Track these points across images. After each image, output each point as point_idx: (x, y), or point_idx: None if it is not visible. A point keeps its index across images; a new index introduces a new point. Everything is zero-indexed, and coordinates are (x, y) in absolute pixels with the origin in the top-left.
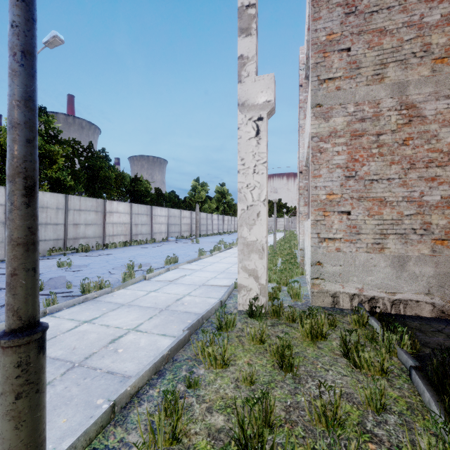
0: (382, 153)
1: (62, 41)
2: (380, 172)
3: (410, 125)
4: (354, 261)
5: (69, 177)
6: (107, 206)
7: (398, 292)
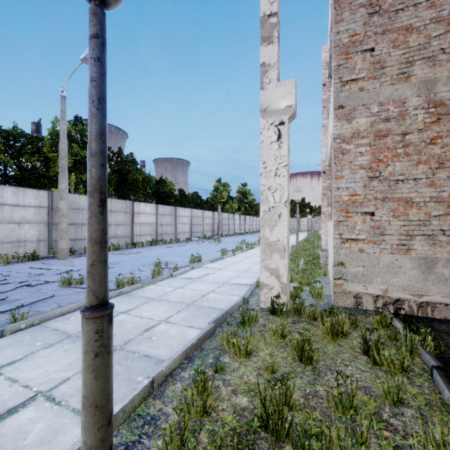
0: (408, 153)
1: None
2: (406, 172)
3: (438, 123)
4: (378, 262)
5: None
6: (135, 207)
7: (425, 294)
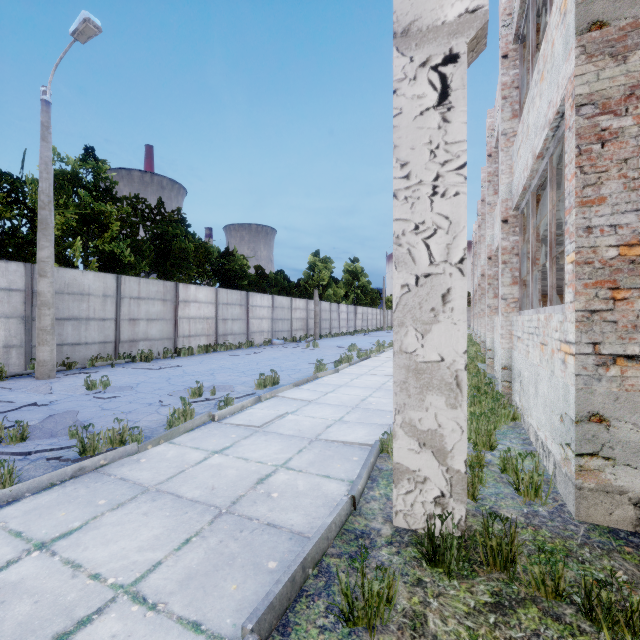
0: None
1: (99, 29)
2: None
3: None
4: None
5: (127, 250)
6: (181, 292)
7: None
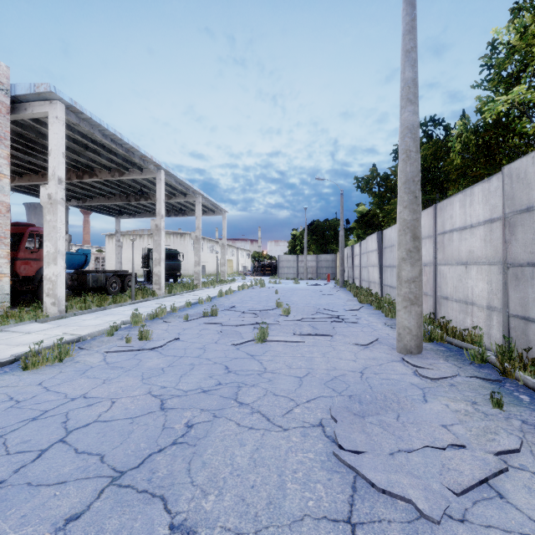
0: None
1: None
2: None
3: None
4: None
5: None
6: None
7: None
